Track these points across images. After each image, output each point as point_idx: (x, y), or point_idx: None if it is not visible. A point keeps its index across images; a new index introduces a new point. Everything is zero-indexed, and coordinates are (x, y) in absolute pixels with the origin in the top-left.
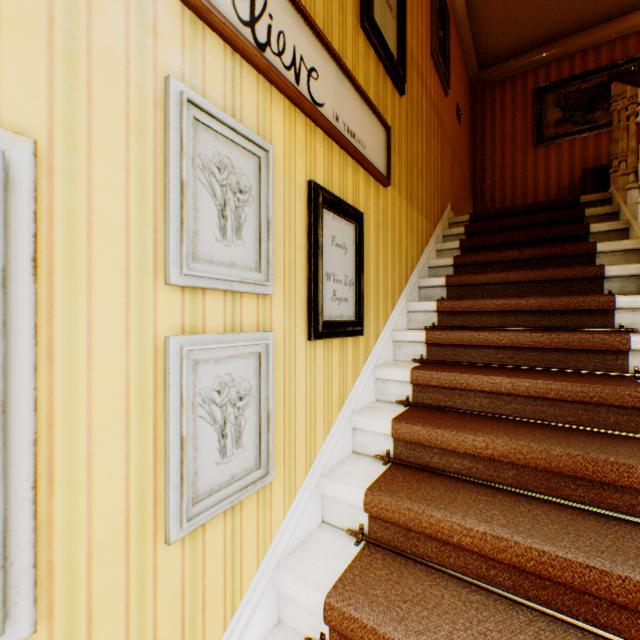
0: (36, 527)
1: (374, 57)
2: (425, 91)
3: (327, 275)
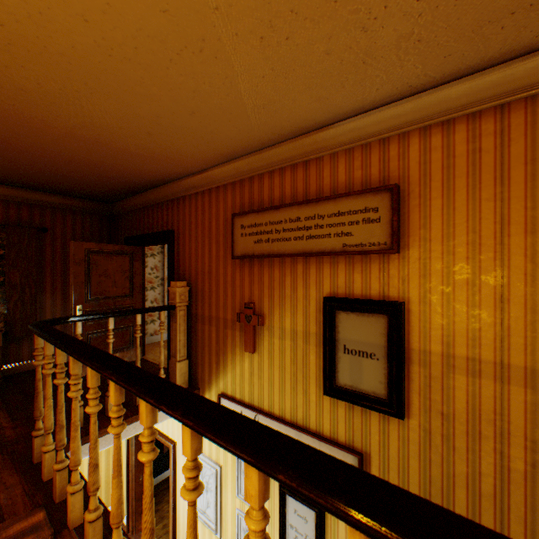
0: (220, 523)
1: (345, 402)
2: (526, 380)
3: (291, 524)
